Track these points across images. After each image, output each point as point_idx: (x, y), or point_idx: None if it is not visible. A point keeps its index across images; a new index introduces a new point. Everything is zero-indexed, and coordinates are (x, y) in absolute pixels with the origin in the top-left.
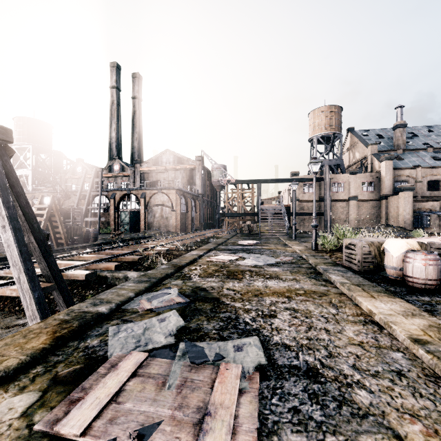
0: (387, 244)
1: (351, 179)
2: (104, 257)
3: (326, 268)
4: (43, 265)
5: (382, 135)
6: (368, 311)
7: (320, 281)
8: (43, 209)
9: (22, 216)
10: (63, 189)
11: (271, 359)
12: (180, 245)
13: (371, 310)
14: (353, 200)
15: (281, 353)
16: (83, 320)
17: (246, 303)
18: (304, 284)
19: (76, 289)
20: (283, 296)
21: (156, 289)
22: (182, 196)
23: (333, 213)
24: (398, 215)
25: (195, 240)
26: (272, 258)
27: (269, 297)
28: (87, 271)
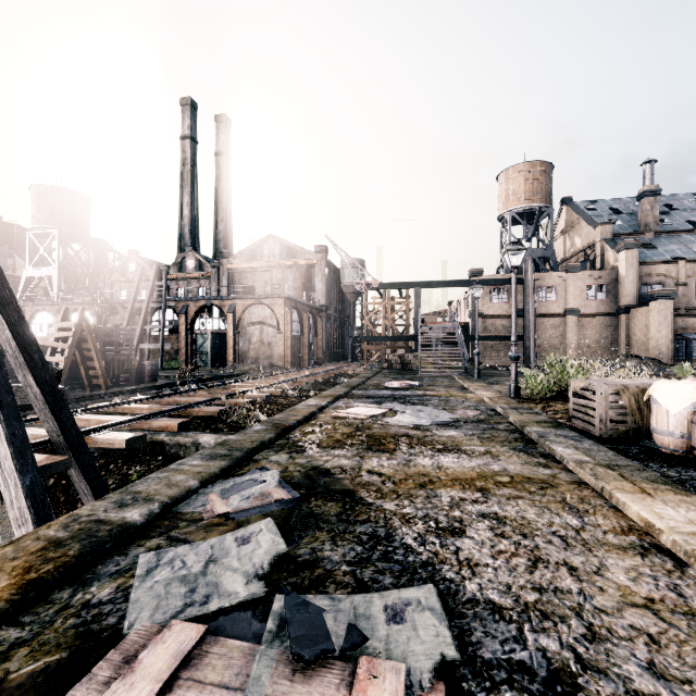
0: (657, 391)
1: (568, 281)
2: (163, 408)
3: (542, 432)
4: (50, 425)
5: (618, 209)
6: (643, 522)
7: (536, 457)
8: (67, 330)
9: (11, 341)
10: (105, 298)
11: (465, 643)
12: (290, 388)
13: (649, 522)
14: (572, 314)
15: (486, 628)
16: (91, 540)
17: (404, 502)
18: (507, 464)
19: (113, 464)
20: (473, 488)
21: (240, 472)
22: (295, 308)
23: (539, 337)
24: (648, 339)
25: (314, 380)
26: (444, 411)
27: (447, 489)
28: (130, 434)
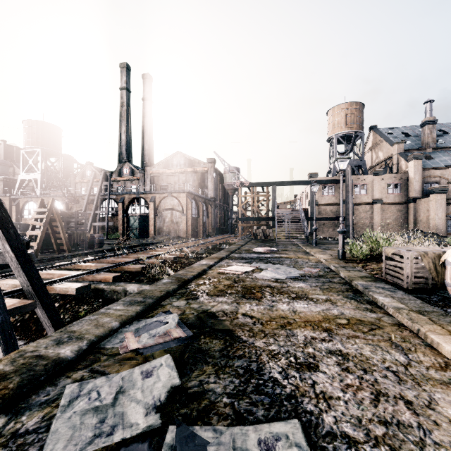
0: None
1: (374, 181)
2: (104, 266)
3: (365, 284)
4: (22, 278)
5: (407, 133)
6: None
7: (363, 303)
8: (43, 213)
9: None
10: (70, 193)
11: None
12: (190, 252)
13: None
14: (378, 203)
15: None
16: (29, 373)
17: (270, 340)
18: (343, 309)
19: (69, 304)
20: (320, 328)
21: (150, 314)
22: (193, 199)
23: (355, 218)
24: (429, 219)
25: (206, 247)
26: (294, 269)
27: (301, 329)
28: (79, 284)
